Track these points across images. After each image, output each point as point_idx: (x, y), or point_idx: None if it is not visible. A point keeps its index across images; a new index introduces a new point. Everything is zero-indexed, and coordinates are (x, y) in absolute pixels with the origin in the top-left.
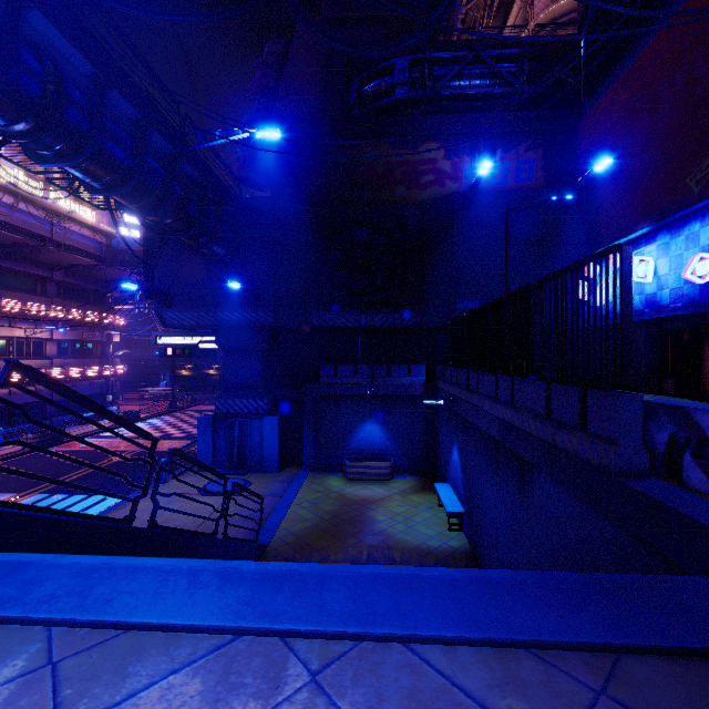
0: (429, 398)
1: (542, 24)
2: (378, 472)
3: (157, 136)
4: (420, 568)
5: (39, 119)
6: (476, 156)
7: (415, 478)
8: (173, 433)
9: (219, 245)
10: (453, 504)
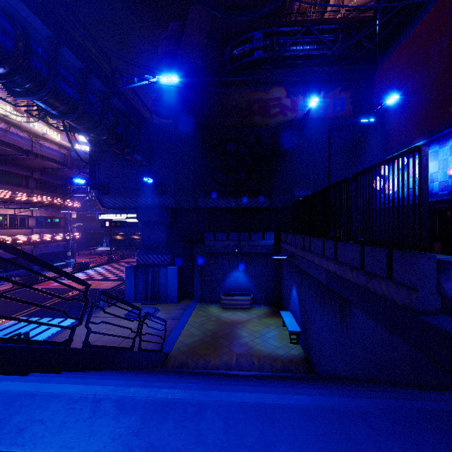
0: (276, 254)
1: (350, 10)
2: (243, 303)
3: (96, 80)
4: (278, 396)
5: (12, 65)
6: (307, 96)
7: (267, 307)
8: (110, 277)
9: (138, 154)
10: (293, 325)
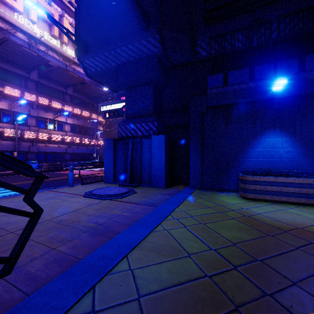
0: None
1: None
2: (297, 192)
3: None
4: None
5: None
6: None
7: None
8: None
9: None
10: None
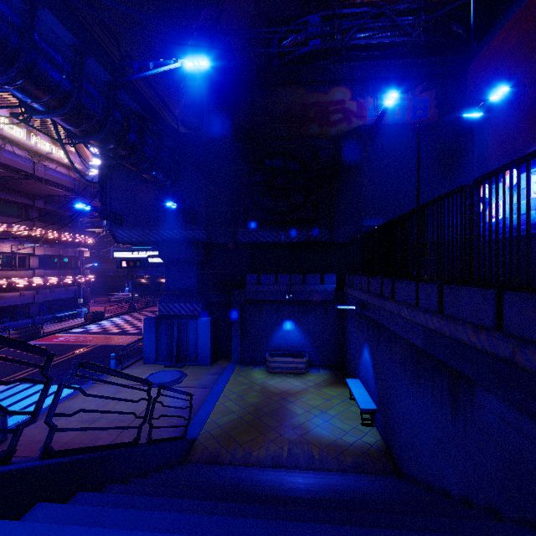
0: (339, 303)
1: None
2: (295, 366)
3: (95, 64)
4: None
5: None
6: (378, 97)
7: (328, 371)
8: (129, 330)
9: (160, 172)
10: (365, 400)
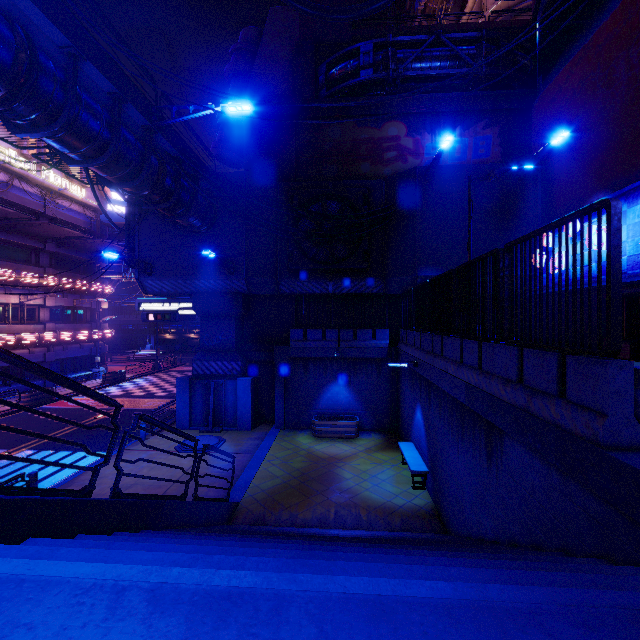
0: (392, 360)
1: (498, 11)
2: (344, 430)
3: (133, 110)
4: (402, 582)
5: (11, 86)
6: (437, 134)
7: (380, 435)
8: (155, 392)
9: (195, 217)
10: (417, 463)
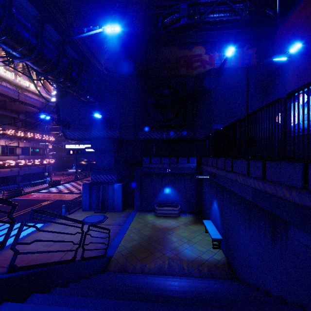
0: (198, 174)
1: None
2: (172, 212)
3: (51, 29)
4: None
5: None
6: (222, 52)
7: (191, 215)
8: (74, 191)
9: (91, 96)
10: (215, 233)
